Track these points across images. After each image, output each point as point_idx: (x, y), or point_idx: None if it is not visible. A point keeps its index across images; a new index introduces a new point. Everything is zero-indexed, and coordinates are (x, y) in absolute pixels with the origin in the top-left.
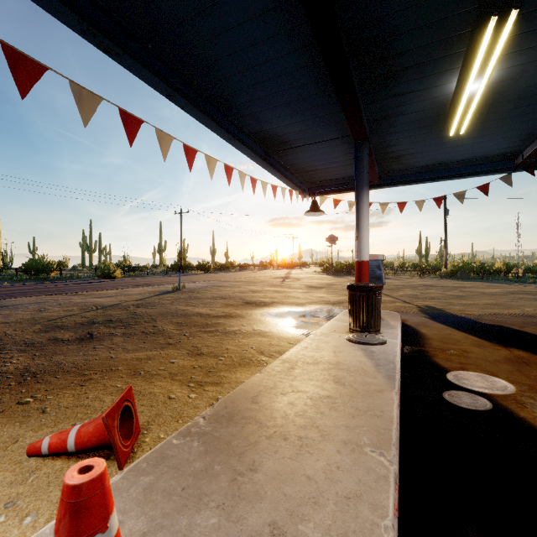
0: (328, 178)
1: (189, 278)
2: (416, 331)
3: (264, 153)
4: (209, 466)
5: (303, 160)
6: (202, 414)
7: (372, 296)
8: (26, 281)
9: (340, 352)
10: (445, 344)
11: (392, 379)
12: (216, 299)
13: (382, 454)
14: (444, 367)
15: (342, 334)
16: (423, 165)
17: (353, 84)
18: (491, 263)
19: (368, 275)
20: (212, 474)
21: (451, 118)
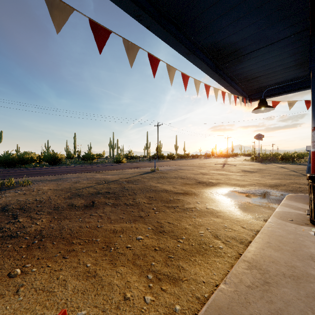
0: (268, 83)
1: (161, 163)
2: None
3: (215, 66)
4: None
5: (248, 68)
6: None
7: None
8: (82, 164)
9: None
10: None
11: None
12: (177, 178)
13: None
14: None
15: (304, 226)
16: None
17: None
18: None
19: None
20: None
21: None
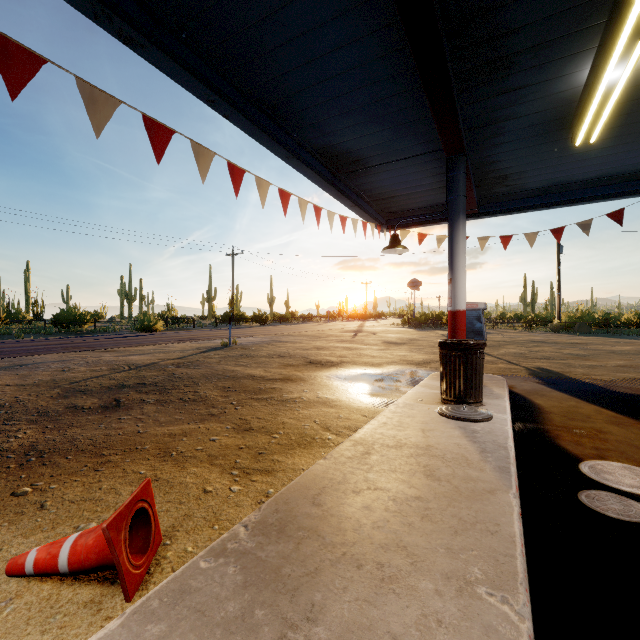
0: (411, 206)
1: (242, 331)
2: (529, 402)
3: (331, 175)
4: (247, 611)
5: (380, 184)
6: (244, 520)
7: (472, 357)
8: (55, 335)
9: (430, 431)
10: (571, 420)
11: (506, 473)
12: (273, 357)
13: (505, 600)
14: (574, 454)
15: (432, 405)
16: (535, 187)
17: (448, 76)
18: (617, 313)
19: (465, 329)
20: (251, 625)
21: (579, 121)
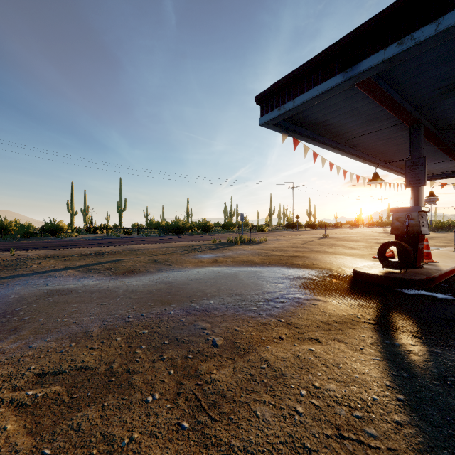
0: (437, 172)
1: (312, 232)
2: None
3: (400, 169)
4: None
5: None
6: None
7: None
8: (227, 232)
9: (450, 253)
10: None
11: None
12: (357, 241)
13: None
14: None
15: (450, 251)
16: None
17: None
18: None
19: None
20: None
21: None
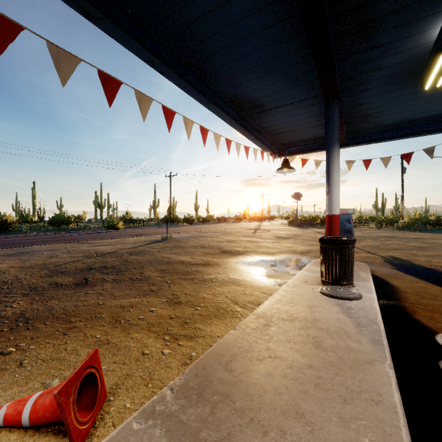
0: (297, 139)
1: (176, 229)
2: (387, 283)
3: (239, 117)
4: None
5: (274, 123)
6: (170, 383)
7: (346, 250)
8: (51, 231)
9: (315, 307)
10: (423, 299)
11: (380, 345)
12: (197, 247)
13: None
14: (430, 328)
15: (315, 286)
16: (390, 123)
17: (329, 36)
18: None
19: (339, 228)
20: None
21: (429, 70)
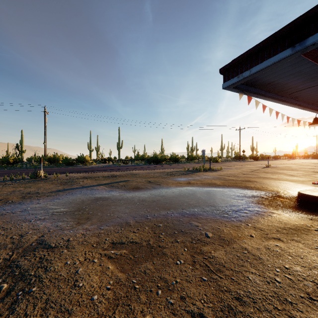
0: None
1: (256, 162)
2: None
3: None
4: None
5: None
6: None
7: None
8: (190, 163)
9: None
10: None
11: None
12: (296, 170)
13: None
14: None
15: None
16: None
17: None
18: None
19: None
20: None
21: None
